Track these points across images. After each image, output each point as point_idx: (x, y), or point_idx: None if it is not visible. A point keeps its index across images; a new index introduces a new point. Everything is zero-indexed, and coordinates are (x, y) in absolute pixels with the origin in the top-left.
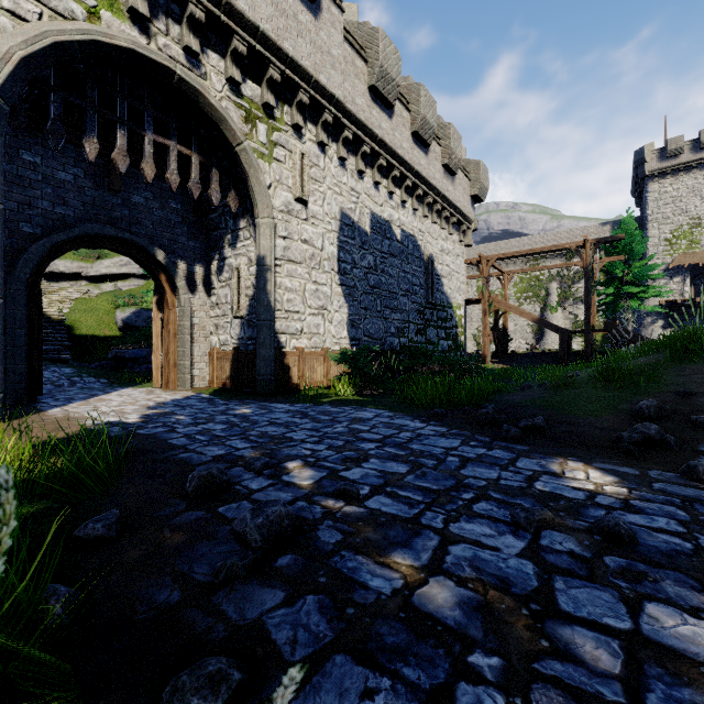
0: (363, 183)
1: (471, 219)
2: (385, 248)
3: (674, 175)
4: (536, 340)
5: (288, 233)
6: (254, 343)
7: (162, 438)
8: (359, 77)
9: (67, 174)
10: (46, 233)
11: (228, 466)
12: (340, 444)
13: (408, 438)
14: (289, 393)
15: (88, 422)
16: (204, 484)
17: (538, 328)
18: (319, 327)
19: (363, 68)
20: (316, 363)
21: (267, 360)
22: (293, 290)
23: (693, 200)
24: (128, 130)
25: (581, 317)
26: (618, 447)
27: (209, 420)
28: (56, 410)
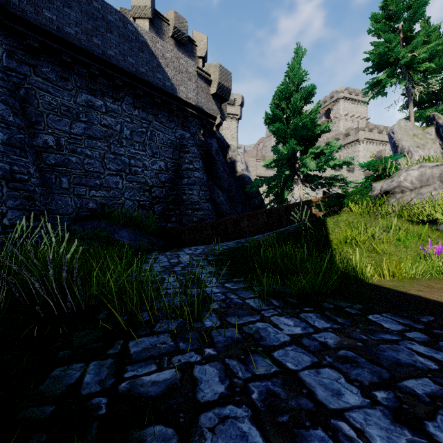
0: None
1: None
2: None
3: None
4: None
5: None
6: None
7: None
8: (361, 175)
9: None
10: None
11: None
12: None
13: None
14: None
15: None
16: None
17: None
18: None
19: (362, 173)
20: None
21: None
22: None
23: None
24: None
25: None
26: None
27: None
28: None
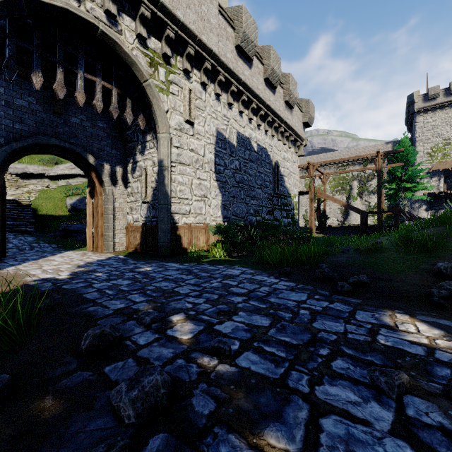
0: (232, 111)
1: (303, 138)
2: (246, 156)
3: (433, 111)
4: (343, 218)
5: (180, 144)
6: (156, 220)
7: (79, 292)
8: (229, 39)
9: (23, 101)
10: (8, 142)
11: (124, 320)
12: (215, 298)
13: (267, 292)
14: (181, 255)
15: (29, 279)
16: (97, 341)
17: (345, 210)
18: (202, 209)
19: (232, 33)
20: (199, 234)
21: (165, 232)
22: (183, 184)
23: (445, 127)
24: (65, 69)
25: (372, 203)
26: (431, 300)
27: (119, 277)
28: (10, 269)
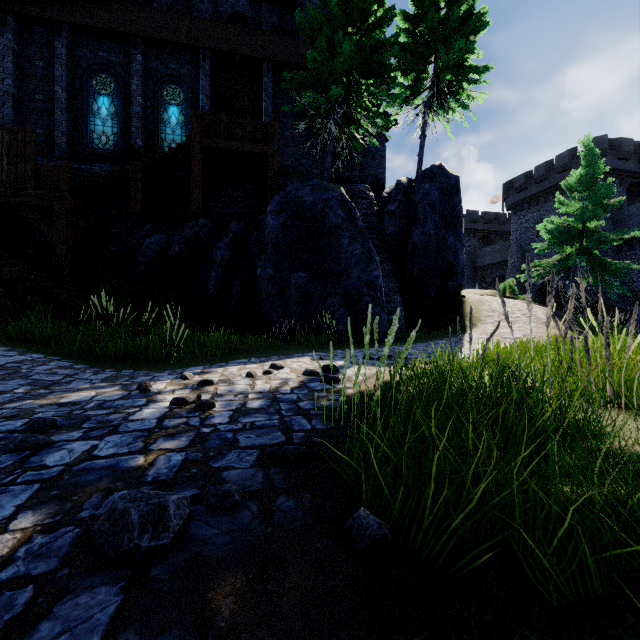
0: None
1: None
2: None
3: None
4: None
5: None
6: None
7: None
8: None
9: None
10: None
11: None
12: None
13: None
14: None
15: None
16: None
17: None
18: None
19: None
20: None
21: None
22: None
23: None
24: None
25: None
26: None
27: None
28: None
